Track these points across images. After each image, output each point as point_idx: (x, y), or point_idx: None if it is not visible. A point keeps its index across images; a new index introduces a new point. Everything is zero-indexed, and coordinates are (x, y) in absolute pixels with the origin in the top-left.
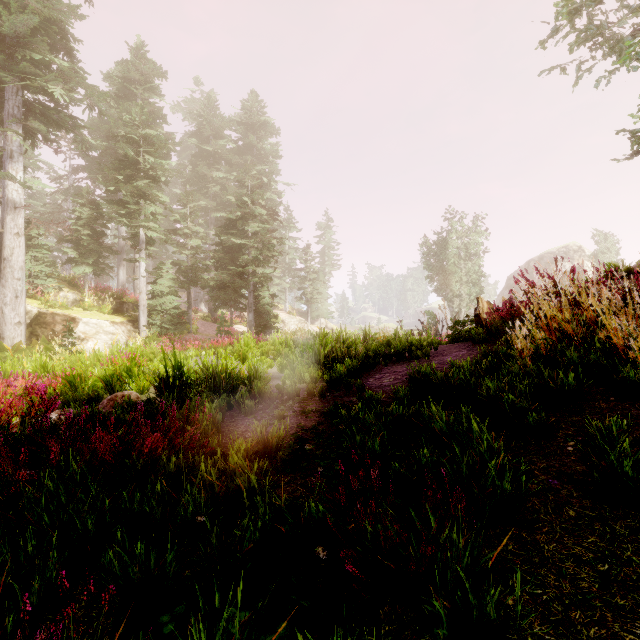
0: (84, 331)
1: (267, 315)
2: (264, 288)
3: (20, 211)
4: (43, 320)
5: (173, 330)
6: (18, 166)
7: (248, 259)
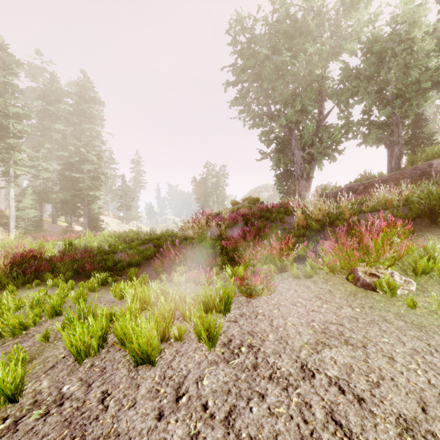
0: None
1: (97, 220)
2: (94, 203)
3: None
4: None
5: (34, 230)
6: None
7: (84, 187)
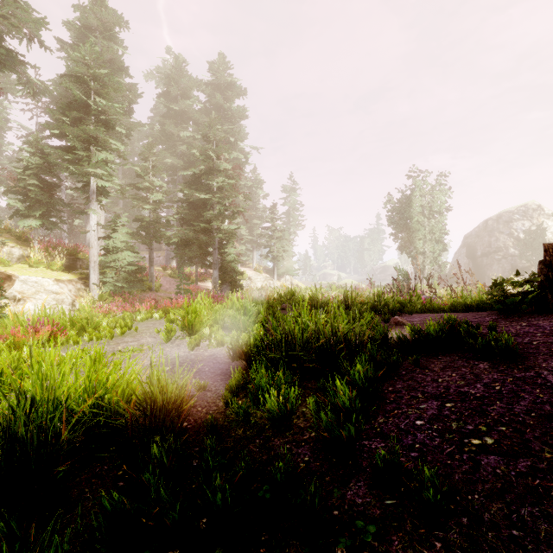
0: (21, 290)
1: (232, 272)
2: (229, 245)
3: None
4: None
5: (128, 288)
6: None
7: (212, 214)
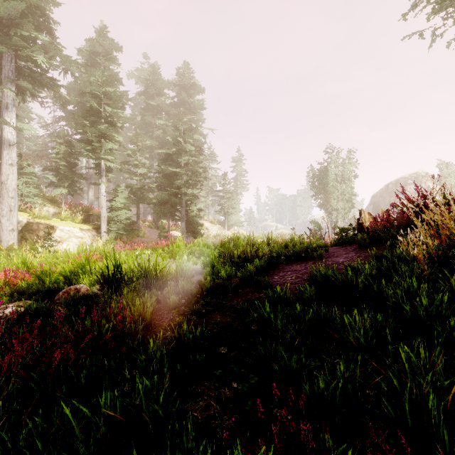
0: (60, 236)
1: (195, 224)
2: (193, 204)
3: (13, 147)
4: (30, 228)
5: (126, 235)
6: (12, 114)
7: (181, 183)
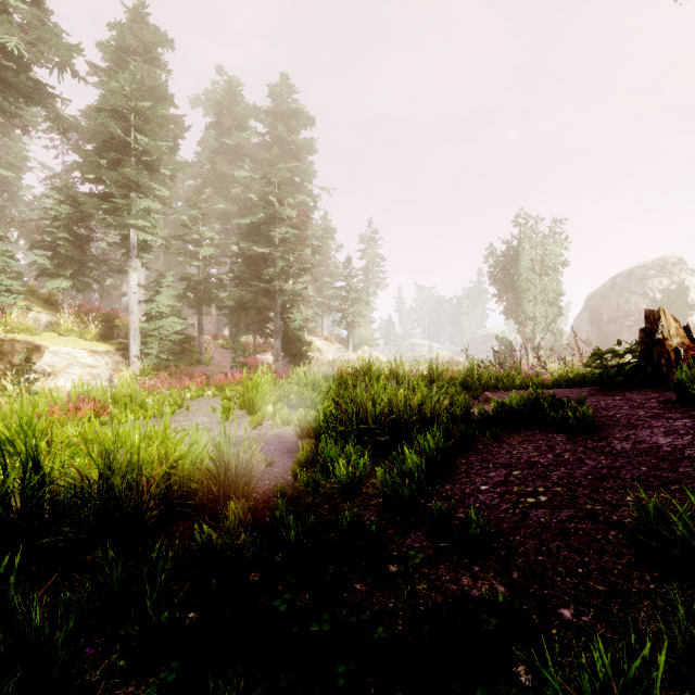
0: (51, 363)
1: (298, 342)
2: (294, 309)
3: None
4: None
5: (174, 361)
6: None
7: (273, 272)
